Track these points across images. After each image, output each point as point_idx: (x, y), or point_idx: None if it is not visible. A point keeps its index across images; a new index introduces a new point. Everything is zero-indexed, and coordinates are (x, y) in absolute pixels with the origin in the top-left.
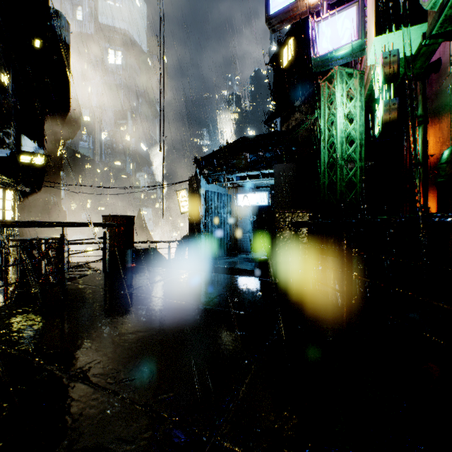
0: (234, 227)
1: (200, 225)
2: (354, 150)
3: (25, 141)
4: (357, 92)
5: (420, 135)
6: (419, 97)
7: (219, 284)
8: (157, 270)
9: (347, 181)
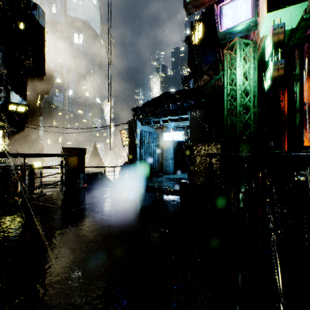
0: (161, 156)
1: (136, 155)
2: (248, 100)
3: (13, 95)
4: (251, 57)
5: (298, 88)
6: (297, 60)
7: (149, 202)
8: (102, 190)
9: (244, 123)
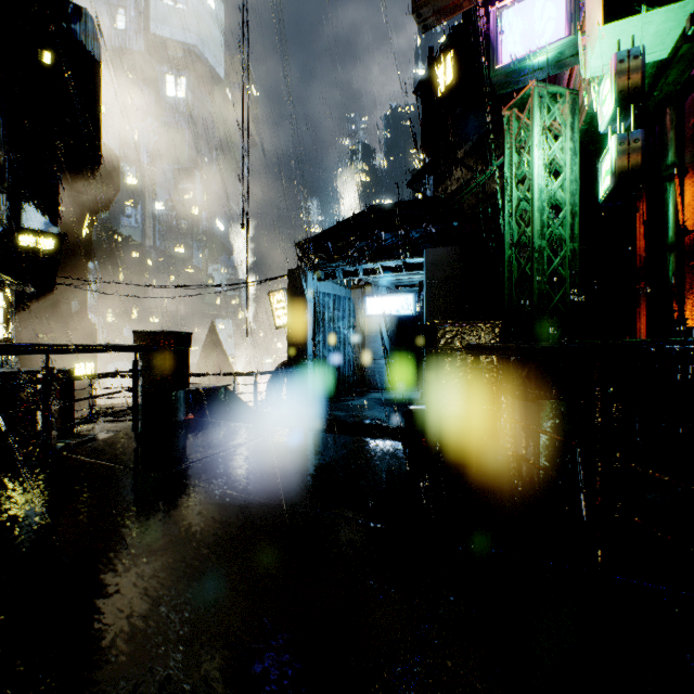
0: (361, 350)
1: (305, 347)
2: (560, 223)
3: (28, 213)
4: (567, 126)
5: (672, 197)
6: (670, 133)
7: (336, 456)
8: (228, 428)
9: (549, 275)
